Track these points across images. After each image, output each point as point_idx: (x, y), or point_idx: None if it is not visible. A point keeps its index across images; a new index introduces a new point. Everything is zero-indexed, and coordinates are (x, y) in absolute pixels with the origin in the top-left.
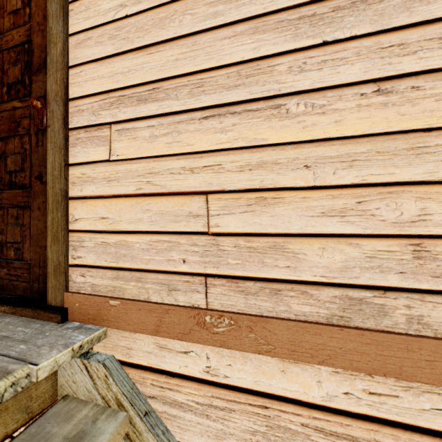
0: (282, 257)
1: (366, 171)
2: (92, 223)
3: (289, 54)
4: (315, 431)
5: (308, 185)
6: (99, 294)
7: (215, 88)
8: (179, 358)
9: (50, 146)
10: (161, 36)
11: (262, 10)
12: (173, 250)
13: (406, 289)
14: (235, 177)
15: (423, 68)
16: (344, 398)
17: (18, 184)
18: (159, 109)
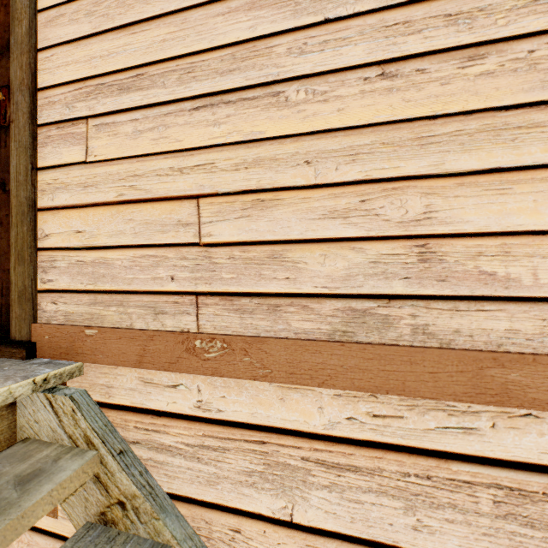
0: (281, 268)
1: (370, 166)
2: (65, 238)
3: (289, 33)
4: (317, 464)
5: (309, 183)
6: (73, 324)
7: (207, 74)
8: (166, 394)
9: (14, 145)
10: (147, 12)
11: None
12: (159, 266)
13: (411, 296)
14: (230, 177)
15: (428, 49)
16: (348, 424)
17: None
18: (144, 99)
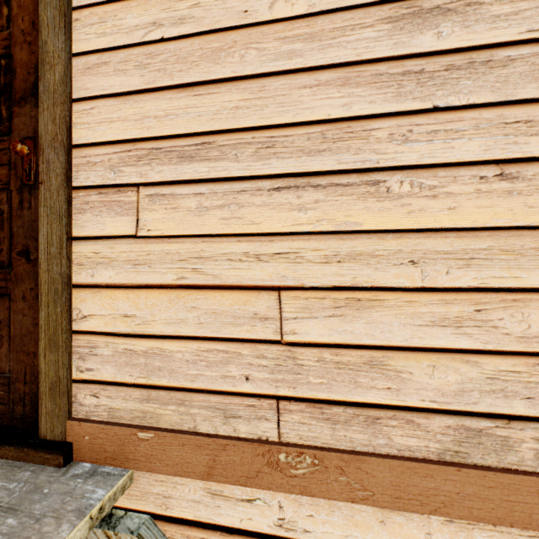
0: (380, 376)
1: (486, 272)
2: (109, 322)
3: (390, 117)
4: None
5: (414, 285)
6: (120, 422)
7: (290, 151)
8: (239, 509)
9: (44, 211)
10: (214, 73)
11: (355, 57)
12: (230, 363)
13: (534, 417)
14: (319, 269)
15: None
16: None
17: None
18: (211, 172)
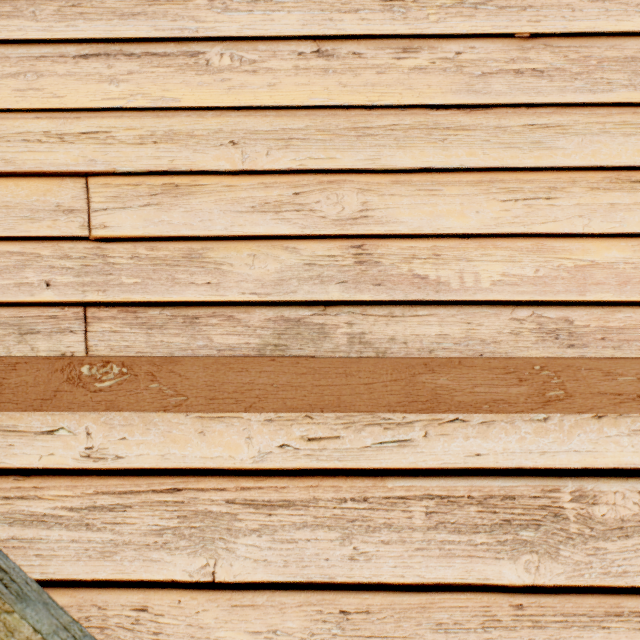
0: (200, 271)
1: (305, 154)
2: None
3: None
4: (245, 506)
5: (235, 169)
6: None
7: (100, 13)
8: (39, 444)
9: None
10: None
11: None
12: (27, 267)
13: (348, 302)
14: (133, 152)
15: (365, 32)
16: (280, 452)
17: None
18: (3, 31)
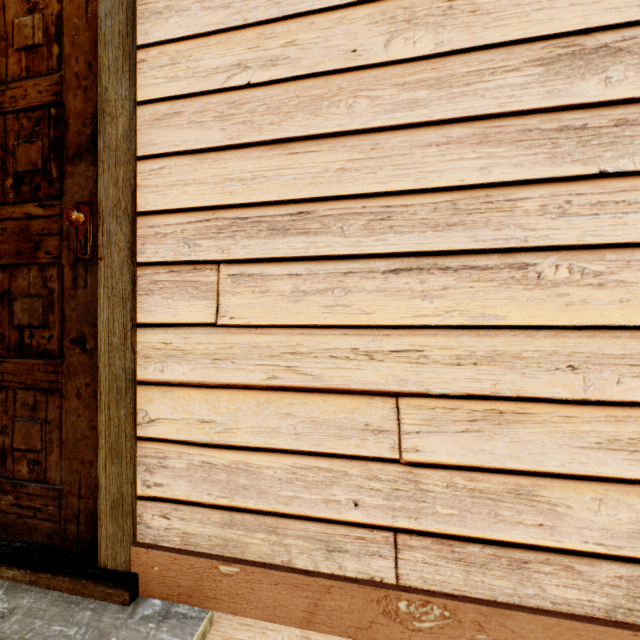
0: (529, 509)
1: None
2: (182, 428)
3: (542, 184)
4: None
5: (574, 397)
6: (196, 550)
7: (411, 225)
8: None
9: (104, 292)
10: (314, 126)
11: (496, 108)
12: (335, 484)
13: None
14: (448, 373)
15: None
16: None
17: (37, 350)
18: (310, 248)
